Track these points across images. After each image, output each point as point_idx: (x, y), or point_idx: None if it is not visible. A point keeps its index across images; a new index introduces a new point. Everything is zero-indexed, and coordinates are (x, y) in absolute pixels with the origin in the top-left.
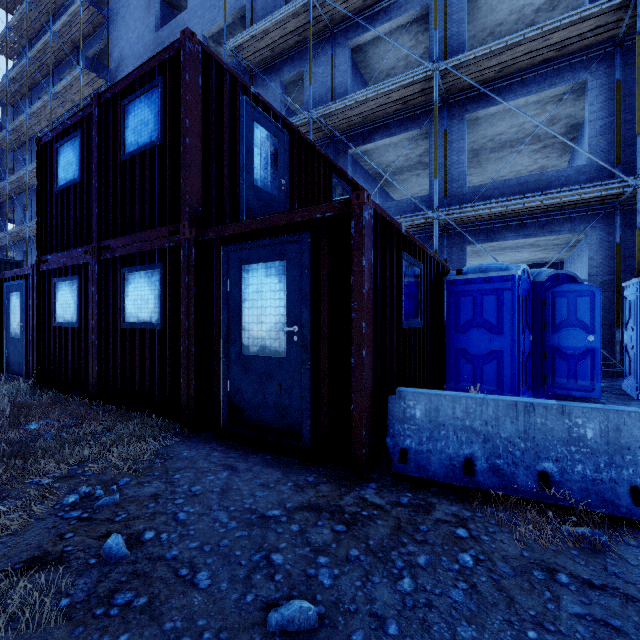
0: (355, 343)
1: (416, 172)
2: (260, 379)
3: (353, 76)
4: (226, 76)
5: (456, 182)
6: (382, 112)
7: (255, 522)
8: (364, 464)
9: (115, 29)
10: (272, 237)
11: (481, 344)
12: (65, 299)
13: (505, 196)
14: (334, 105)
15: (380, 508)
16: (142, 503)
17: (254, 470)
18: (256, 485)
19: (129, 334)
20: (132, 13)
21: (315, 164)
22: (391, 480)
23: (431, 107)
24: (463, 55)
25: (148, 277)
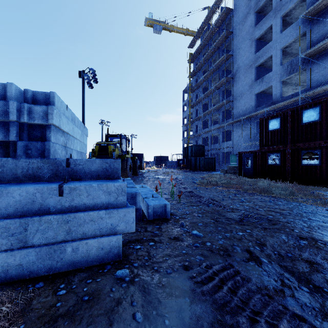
0: None
1: None
2: None
3: None
4: None
5: None
6: None
7: None
8: None
9: (235, 57)
10: None
11: None
12: (273, 158)
13: None
14: None
15: None
16: None
17: None
18: None
19: (304, 167)
20: (243, 49)
21: None
22: None
23: None
24: None
25: (313, 153)
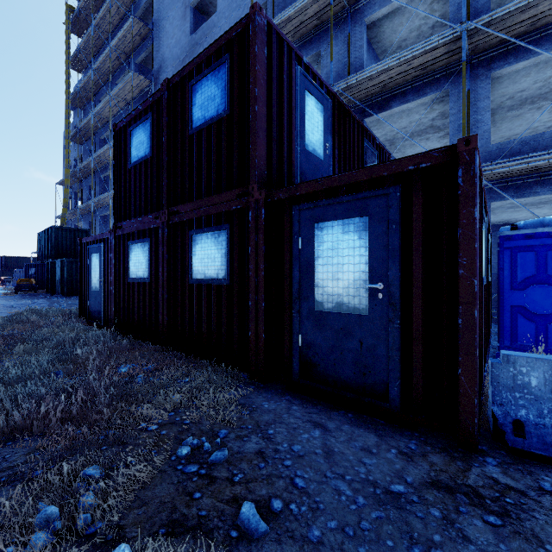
0: (463, 302)
1: (426, 136)
2: (336, 335)
3: (366, 51)
4: (285, 47)
5: (479, 140)
6: (401, 80)
7: (384, 499)
8: (476, 435)
9: (158, 38)
10: (350, 194)
11: (546, 302)
12: (137, 258)
13: (537, 151)
14: (355, 77)
15: (523, 494)
16: (251, 461)
17: (344, 430)
18: (357, 449)
19: (196, 289)
20: (171, 23)
21: (351, 129)
22: (508, 455)
23: (452, 69)
24: (495, 11)
25: (215, 238)
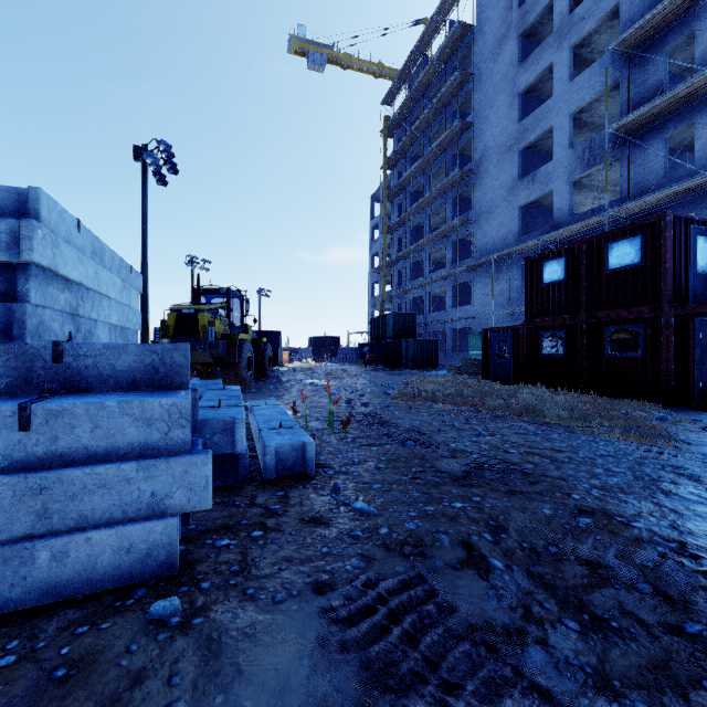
0: None
1: None
2: None
3: None
4: (682, 221)
5: None
6: None
7: None
8: None
9: (479, 129)
10: None
11: None
12: (551, 342)
13: None
14: None
15: None
16: (687, 417)
17: None
18: None
19: (612, 360)
20: (495, 113)
21: None
22: None
23: None
24: None
25: (629, 331)
